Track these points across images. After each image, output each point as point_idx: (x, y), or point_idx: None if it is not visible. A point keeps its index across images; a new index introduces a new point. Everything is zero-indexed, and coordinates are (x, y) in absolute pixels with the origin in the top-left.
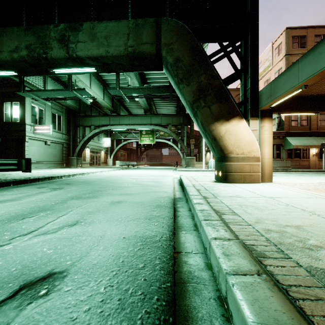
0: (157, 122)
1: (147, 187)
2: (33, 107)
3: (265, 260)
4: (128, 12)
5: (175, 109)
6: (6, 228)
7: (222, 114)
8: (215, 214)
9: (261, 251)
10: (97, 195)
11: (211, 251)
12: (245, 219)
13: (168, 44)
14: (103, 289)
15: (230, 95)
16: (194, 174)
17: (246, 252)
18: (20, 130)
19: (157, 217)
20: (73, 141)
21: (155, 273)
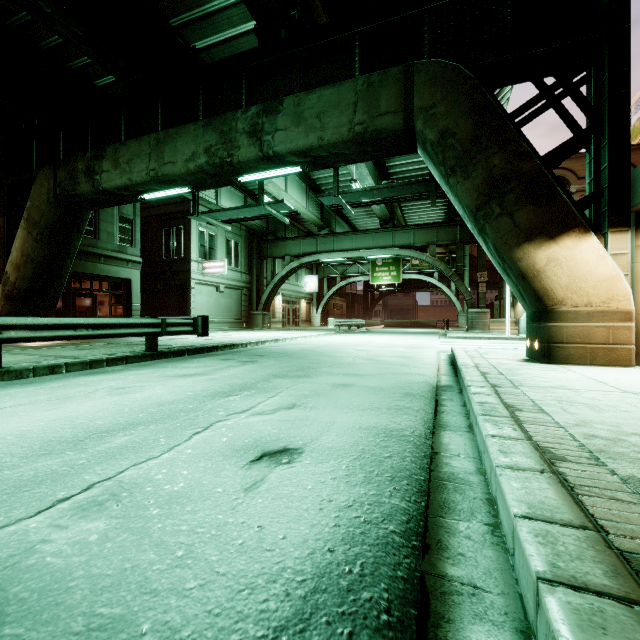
0: (405, 241)
1: (388, 366)
2: (201, 233)
3: (561, 463)
4: (355, 62)
5: (444, 211)
6: (215, 405)
7: (539, 227)
8: (503, 409)
9: (561, 454)
10: (309, 374)
11: (485, 451)
12: (557, 419)
13: (426, 108)
14: (345, 467)
15: (560, 185)
16: (484, 345)
17: (536, 453)
18: (184, 270)
19: (407, 408)
20: (258, 285)
21: (404, 464)
